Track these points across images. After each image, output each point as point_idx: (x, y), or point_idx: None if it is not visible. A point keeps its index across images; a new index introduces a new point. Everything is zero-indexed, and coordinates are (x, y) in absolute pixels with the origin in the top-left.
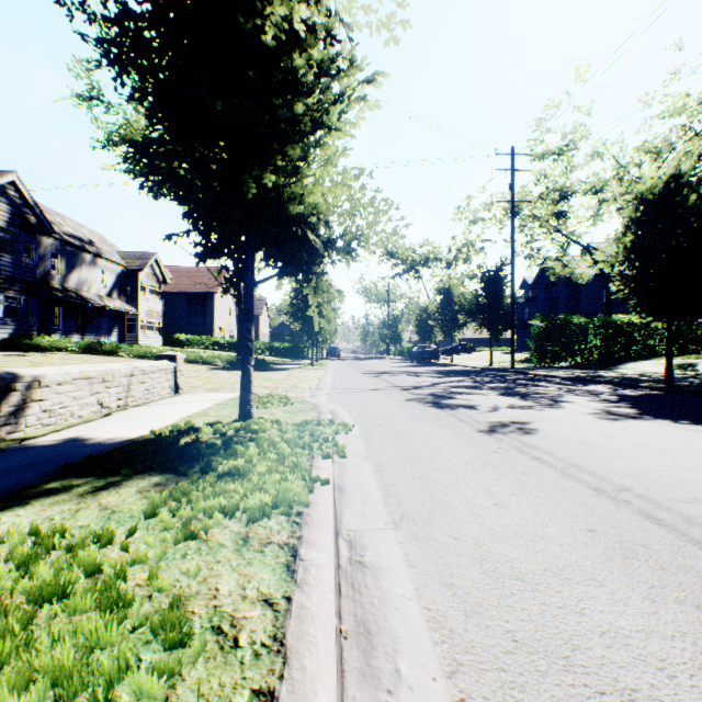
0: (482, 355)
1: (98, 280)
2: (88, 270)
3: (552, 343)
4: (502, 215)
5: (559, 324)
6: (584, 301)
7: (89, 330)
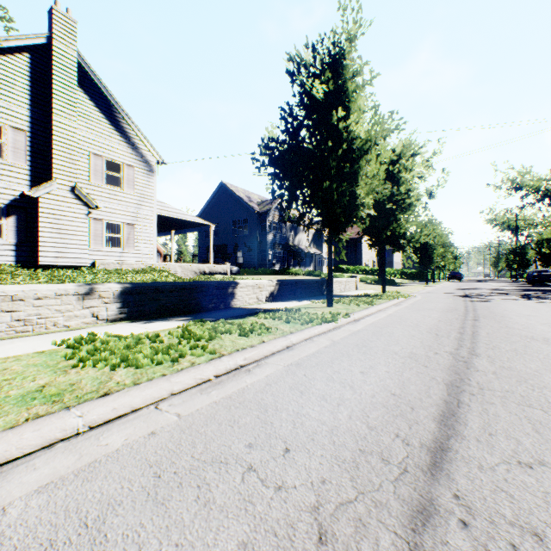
0: None
1: (305, 238)
2: (301, 234)
3: None
4: None
5: None
6: None
7: (301, 265)
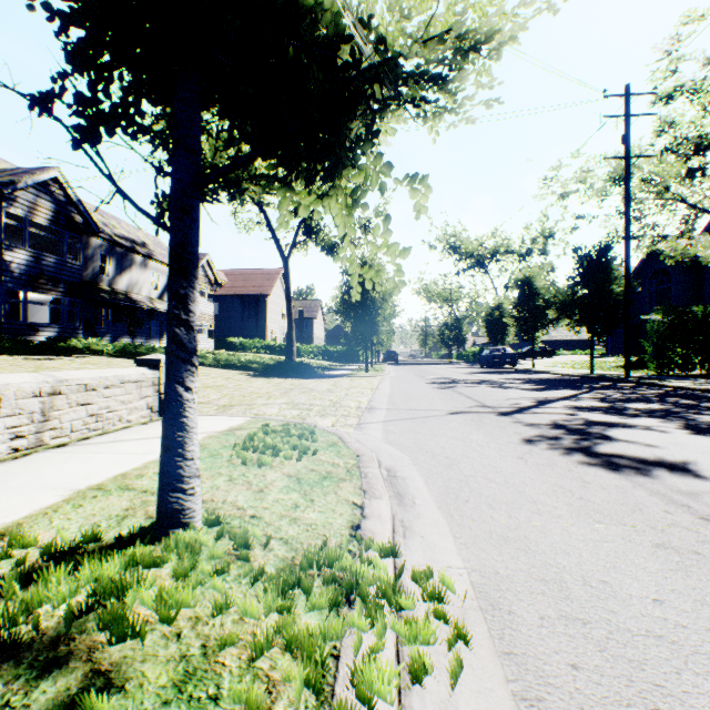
0: (565, 360)
1: (148, 282)
2: (138, 272)
3: (681, 344)
4: (606, 182)
5: (692, 318)
6: (709, 291)
7: (139, 333)
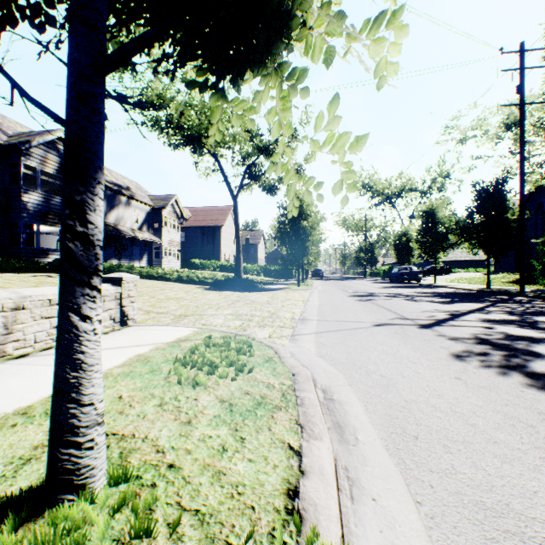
0: (460, 277)
1: (131, 217)
2: (123, 209)
3: None
4: (501, 127)
5: None
6: None
7: (124, 256)
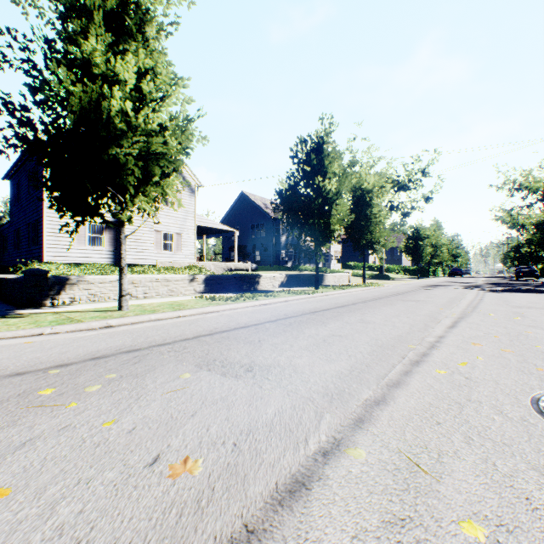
0: None
1: None
2: None
3: None
4: None
5: None
6: None
7: (311, 262)
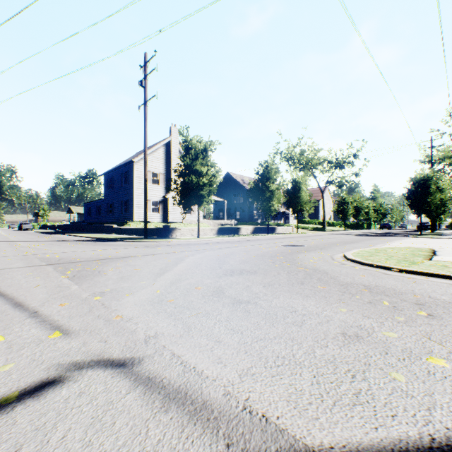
0: None
1: None
2: None
3: None
4: (445, 159)
5: None
6: None
7: (275, 219)
